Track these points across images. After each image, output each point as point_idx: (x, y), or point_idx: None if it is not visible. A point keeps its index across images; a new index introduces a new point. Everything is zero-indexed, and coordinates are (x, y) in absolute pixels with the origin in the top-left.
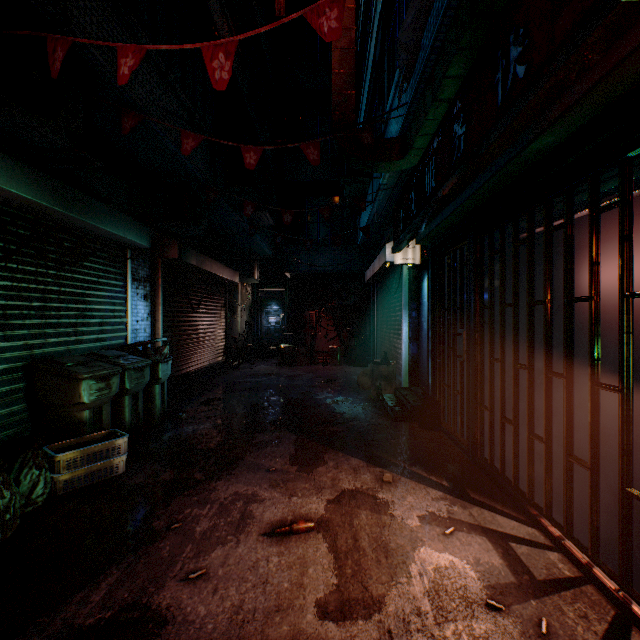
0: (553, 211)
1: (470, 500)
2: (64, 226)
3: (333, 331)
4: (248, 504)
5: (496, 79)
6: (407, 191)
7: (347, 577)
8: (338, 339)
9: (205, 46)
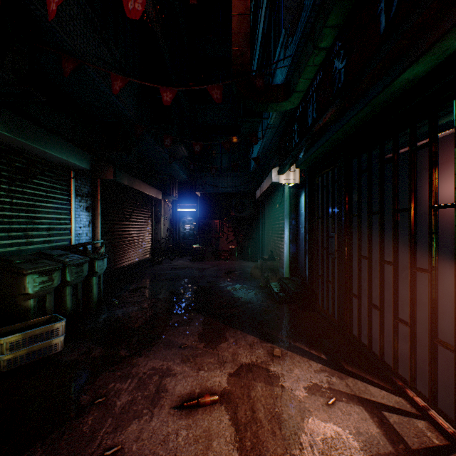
0: (416, 134)
1: (345, 371)
2: (15, 150)
3: (232, 235)
4: (163, 378)
5: (379, 10)
6: (291, 125)
7: (247, 450)
8: (236, 241)
9: None
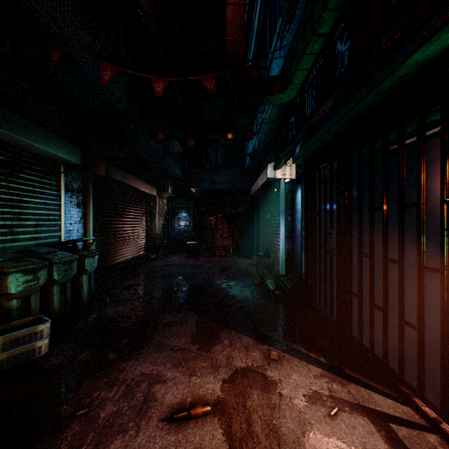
0: (424, 123)
1: (346, 377)
2: None
3: (227, 232)
4: (152, 385)
5: None
6: (287, 118)
7: None
8: (231, 238)
9: None
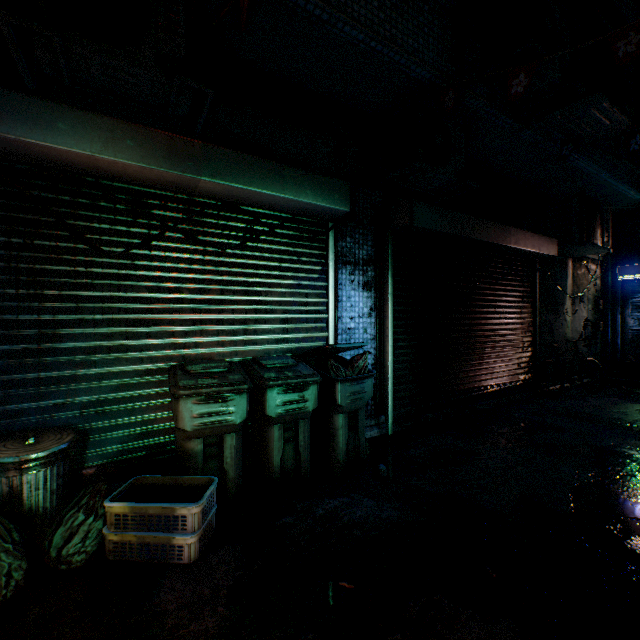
0: None
1: None
2: (229, 202)
3: None
4: None
5: None
6: None
7: None
8: None
9: None
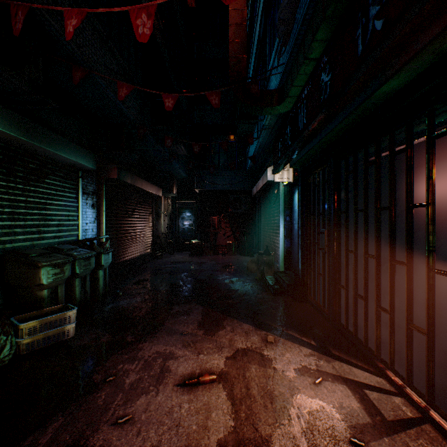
0: (395, 140)
1: (332, 356)
2: (29, 152)
3: (229, 231)
4: (166, 360)
5: (357, 34)
6: (284, 128)
7: (242, 420)
8: (233, 236)
9: (131, 9)
